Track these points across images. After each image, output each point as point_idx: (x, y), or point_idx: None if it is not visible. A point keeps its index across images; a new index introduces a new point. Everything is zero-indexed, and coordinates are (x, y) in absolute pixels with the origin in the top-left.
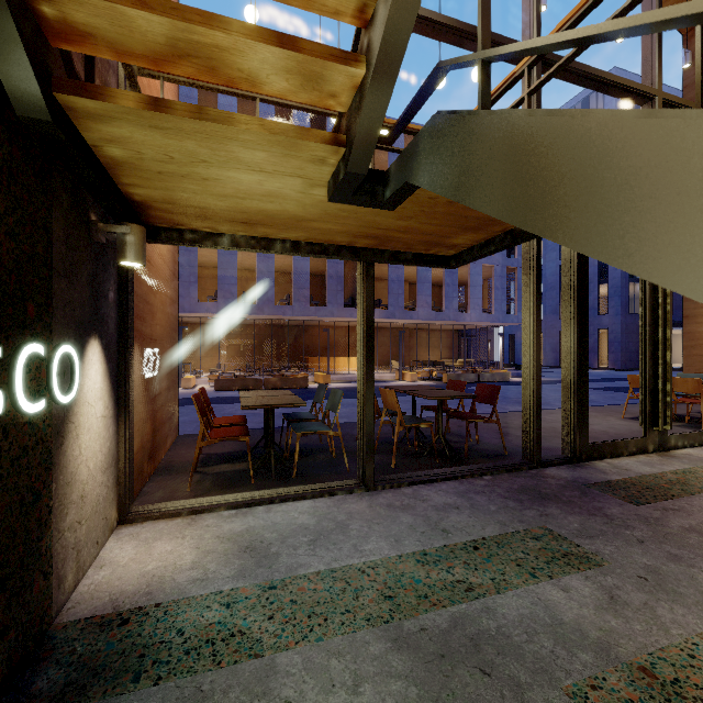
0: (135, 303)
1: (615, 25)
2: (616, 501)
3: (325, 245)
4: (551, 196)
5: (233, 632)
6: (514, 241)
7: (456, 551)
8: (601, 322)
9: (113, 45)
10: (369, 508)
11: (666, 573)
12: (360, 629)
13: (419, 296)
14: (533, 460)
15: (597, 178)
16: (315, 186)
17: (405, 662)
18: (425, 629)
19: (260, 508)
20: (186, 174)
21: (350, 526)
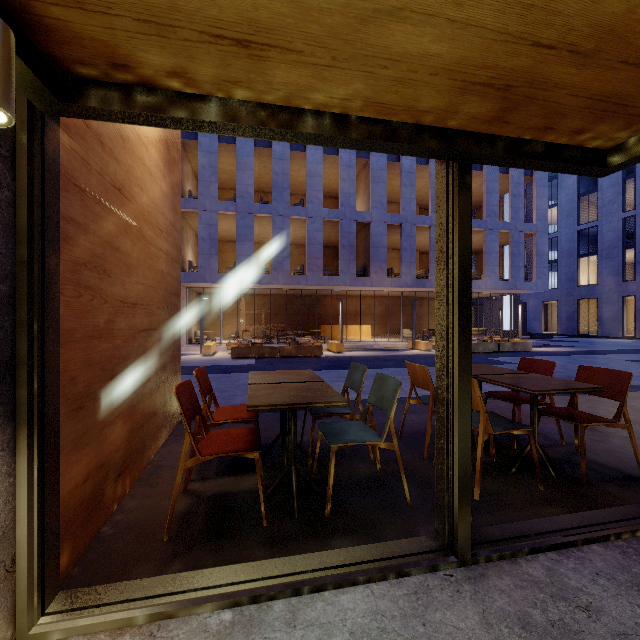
0: (80, 242)
1: None
2: None
3: (393, 123)
4: None
5: None
6: None
7: None
8: (626, 289)
9: None
10: (487, 629)
11: None
12: None
13: (431, 264)
14: None
15: None
16: None
17: None
18: None
19: (276, 606)
20: None
21: None
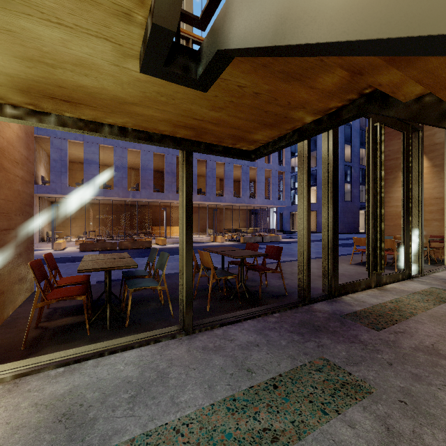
0: None
1: None
2: (364, 328)
3: (150, 133)
4: None
5: None
6: (301, 136)
7: (260, 393)
8: None
9: None
10: (187, 352)
11: (416, 395)
12: None
13: (225, 187)
14: (305, 299)
15: None
16: (128, 56)
17: None
18: None
19: (89, 362)
20: None
21: (170, 375)
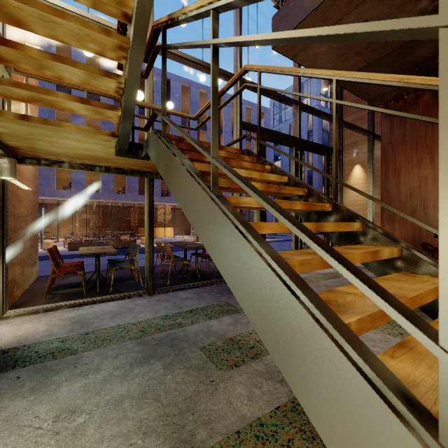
0: (9, 196)
1: (178, 131)
2: None
3: (125, 169)
4: (170, 175)
5: (64, 349)
6: None
7: (181, 314)
8: None
9: (3, 94)
10: (147, 301)
11: None
12: (125, 341)
13: None
14: None
15: (174, 174)
16: (109, 148)
17: (141, 348)
18: (154, 338)
19: (87, 306)
20: (40, 139)
21: (135, 309)
